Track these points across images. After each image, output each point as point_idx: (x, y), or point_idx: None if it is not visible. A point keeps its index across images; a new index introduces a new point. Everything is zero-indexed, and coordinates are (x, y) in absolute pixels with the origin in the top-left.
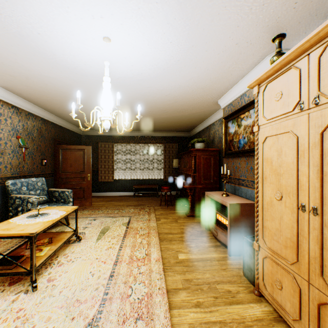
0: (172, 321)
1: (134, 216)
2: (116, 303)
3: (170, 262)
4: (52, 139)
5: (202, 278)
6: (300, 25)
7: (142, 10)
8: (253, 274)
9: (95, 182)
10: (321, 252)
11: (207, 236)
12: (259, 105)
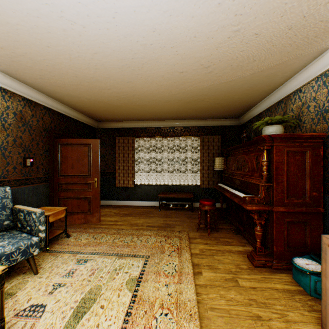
0: None
1: (153, 255)
2: None
3: None
4: (44, 129)
5: None
6: None
7: None
8: None
9: (112, 188)
10: None
11: None
12: None
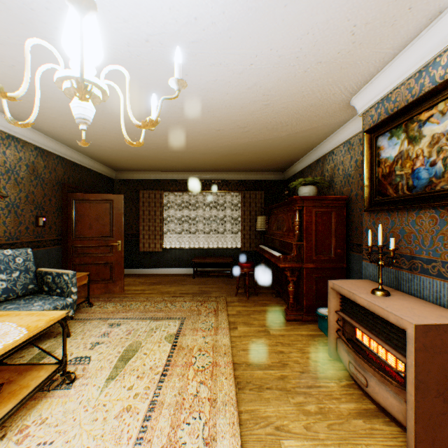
0: None
1: (190, 317)
2: None
3: None
4: (57, 182)
5: None
6: None
7: None
8: None
9: (135, 253)
10: None
11: (337, 377)
12: None
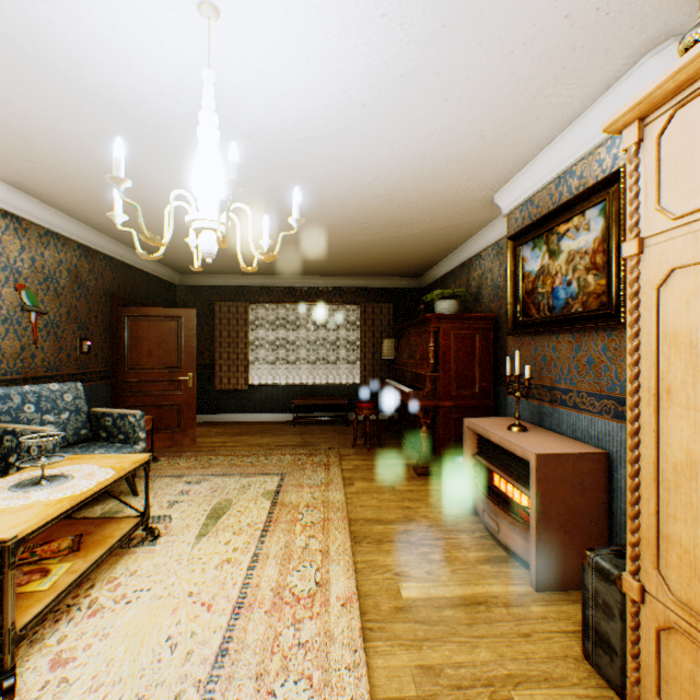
0: None
1: (292, 472)
2: None
3: (381, 607)
4: (105, 292)
5: (470, 663)
6: None
7: None
8: (621, 665)
9: (207, 391)
10: None
11: (470, 529)
12: (643, 179)
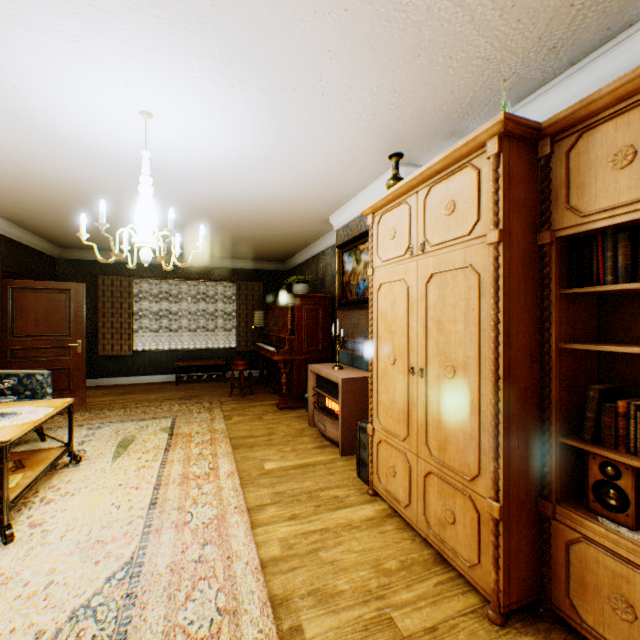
0: (256, 540)
1: (182, 415)
2: (167, 534)
3: (252, 474)
4: None
5: (301, 487)
6: (422, 142)
7: (211, 91)
8: (369, 469)
9: (90, 358)
10: (426, 418)
11: (311, 434)
12: (374, 241)
